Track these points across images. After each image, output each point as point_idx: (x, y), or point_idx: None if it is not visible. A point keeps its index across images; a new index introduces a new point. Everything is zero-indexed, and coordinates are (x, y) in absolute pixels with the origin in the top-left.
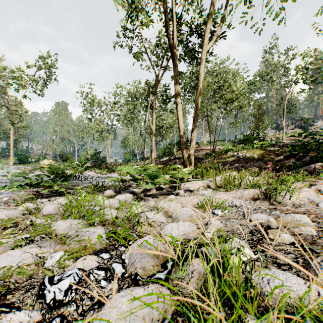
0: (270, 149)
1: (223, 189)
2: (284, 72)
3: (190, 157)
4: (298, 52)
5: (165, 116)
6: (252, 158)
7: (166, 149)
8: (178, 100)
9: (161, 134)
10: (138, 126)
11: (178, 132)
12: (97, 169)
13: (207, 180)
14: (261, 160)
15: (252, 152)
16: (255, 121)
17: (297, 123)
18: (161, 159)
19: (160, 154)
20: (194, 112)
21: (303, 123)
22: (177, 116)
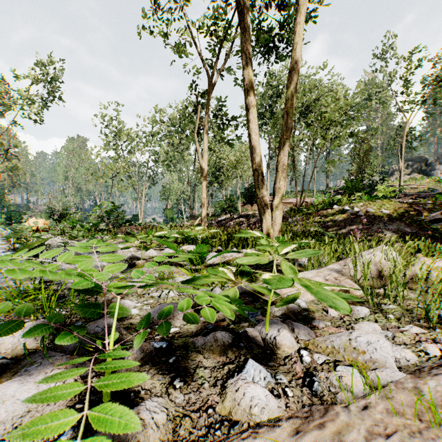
0: (402, 201)
1: (394, 304)
2: (403, 87)
3: (275, 213)
4: (424, 57)
5: (225, 154)
6: (380, 216)
7: (226, 202)
8: (251, 100)
9: (218, 180)
10: (186, 171)
11: (244, 178)
12: (89, 238)
13: (330, 271)
14: (399, 219)
15: (376, 205)
16: (358, 162)
17: (414, 166)
18: (218, 217)
19: (217, 210)
20: (283, 123)
21: (423, 166)
22: (249, 133)
